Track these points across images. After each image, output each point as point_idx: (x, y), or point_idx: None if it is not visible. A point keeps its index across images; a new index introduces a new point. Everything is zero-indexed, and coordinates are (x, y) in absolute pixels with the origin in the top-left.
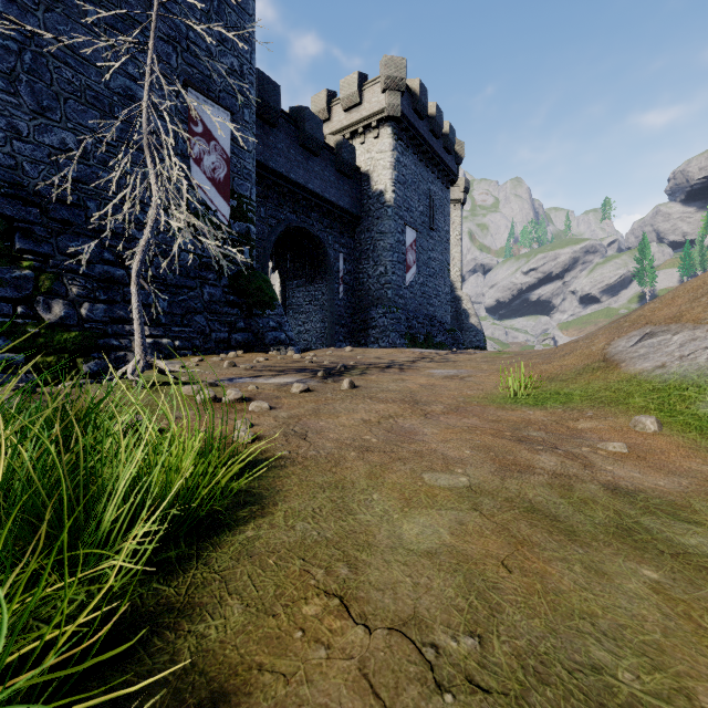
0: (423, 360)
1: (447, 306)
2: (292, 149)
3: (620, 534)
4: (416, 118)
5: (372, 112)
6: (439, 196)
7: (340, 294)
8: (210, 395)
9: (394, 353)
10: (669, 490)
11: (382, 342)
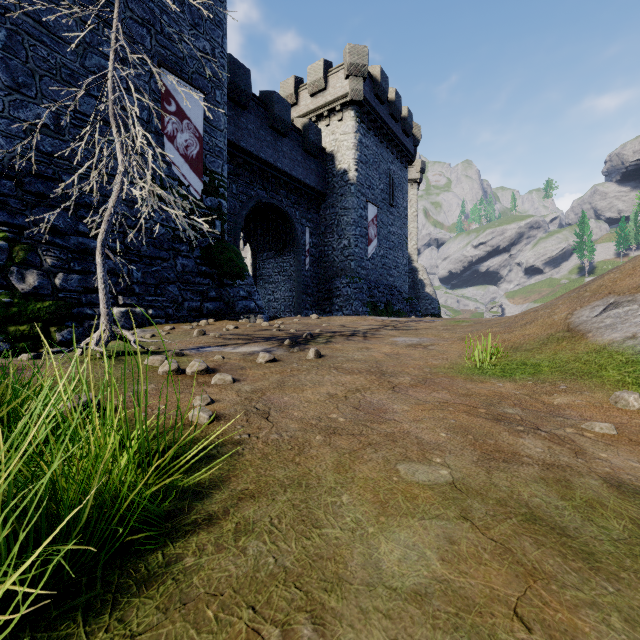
0: (385, 327)
1: (405, 277)
2: (262, 130)
3: None
4: (377, 103)
5: (336, 96)
6: (398, 175)
7: (306, 266)
8: (173, 367)
9: (357, 321)
10: None
11: (345, 310)
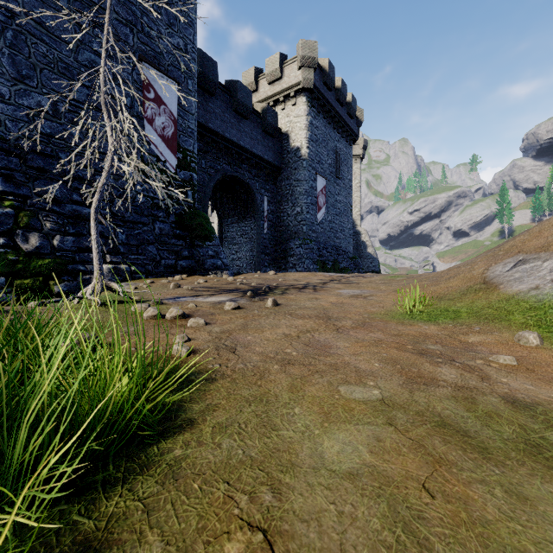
0: (332, 281)
1: (350, 239)
2: (227, 114)
3: (530, 451)
4: (325, 90)
5: (290, 84)
6: (344, 151)
7: (265, 229)
8: (155, 312)
9: (308, 276)
10: None
11: (298, 267)
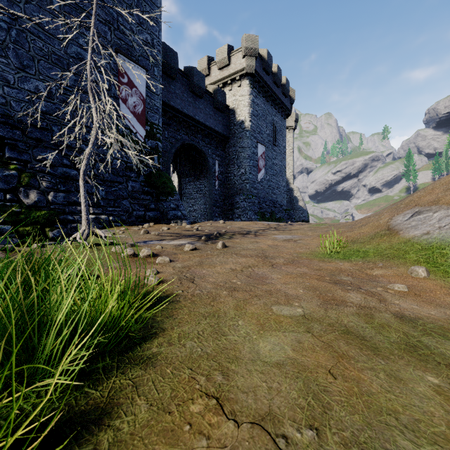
0: (269, 229)
1: (284, 195)
2: (185, 94)
3: (408, 350)
4: (264, 74)
5: (236, 70)
6: (279, 124)
7: (216, 187)
8: (131, 252)
9: (251, 224)
10: (438, 318)
11: (243, 217)
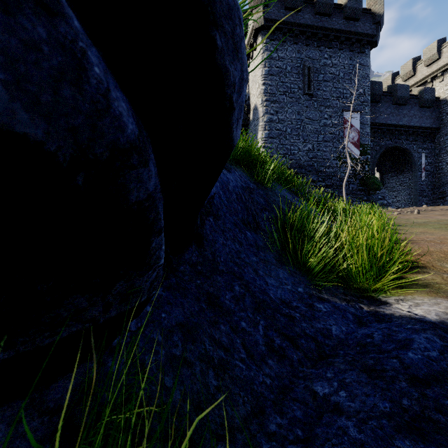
0: None
1: None
2: (388, 108)
3: None
4: None
5: None
6: None
7: (422, 178)
8: None
9: None
10: None
11: None
